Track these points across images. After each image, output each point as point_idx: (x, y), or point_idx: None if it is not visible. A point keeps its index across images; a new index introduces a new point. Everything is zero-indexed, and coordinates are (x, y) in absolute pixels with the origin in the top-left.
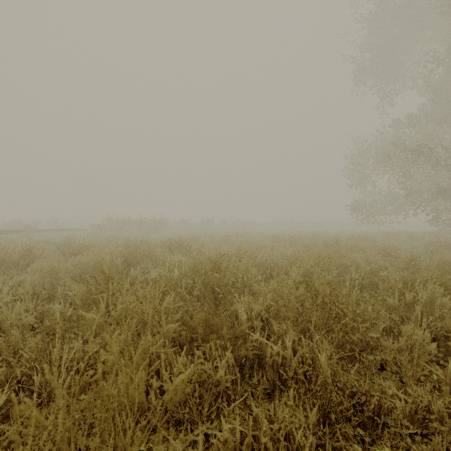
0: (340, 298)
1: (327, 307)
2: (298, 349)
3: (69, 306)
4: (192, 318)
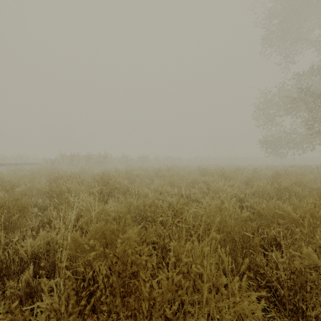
0: None
1: None
2: None
3: None
4: None
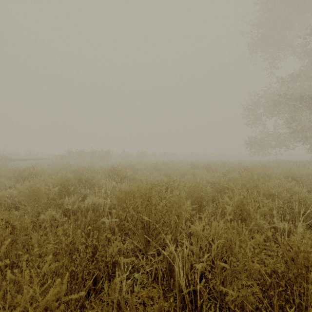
0: None
1: None
2: None
3: None
4: (118, 262)
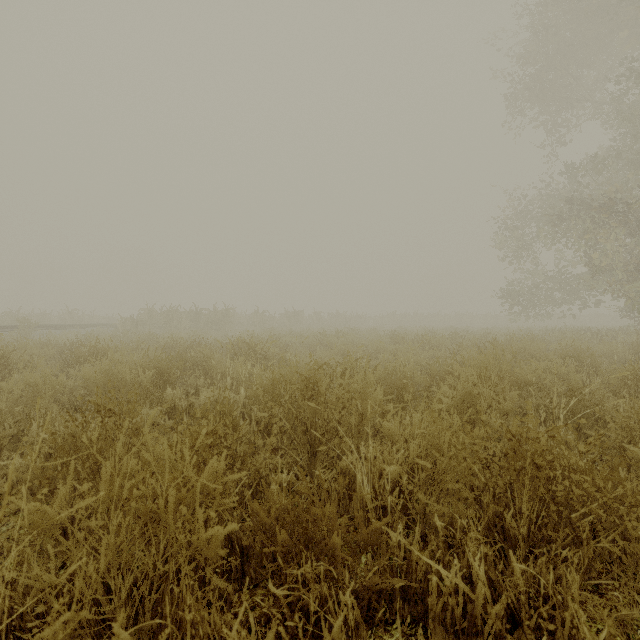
0: (572, 459)
1: (541, 476)
2: (495, 576)
3: (43, 459)
4: (267, 482)
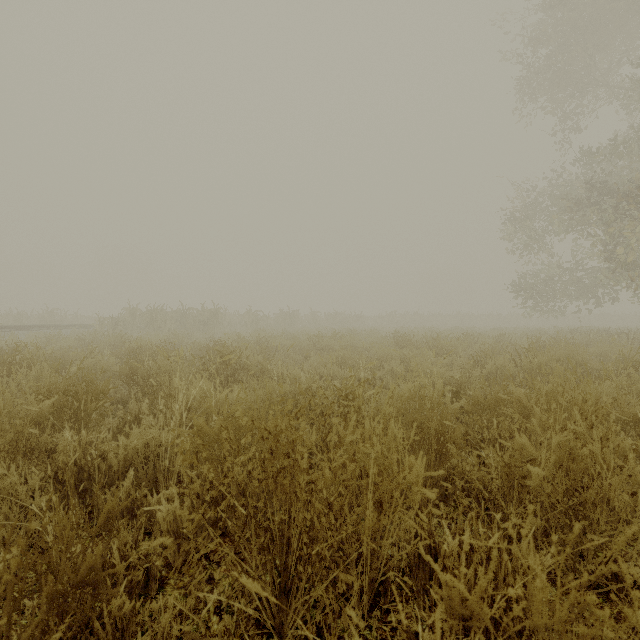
0: None
1: None
2: None
3: None
4: None
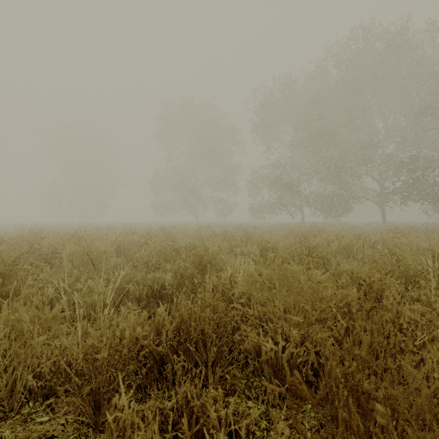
0: None
1: None
2: None
3: None
4: None
